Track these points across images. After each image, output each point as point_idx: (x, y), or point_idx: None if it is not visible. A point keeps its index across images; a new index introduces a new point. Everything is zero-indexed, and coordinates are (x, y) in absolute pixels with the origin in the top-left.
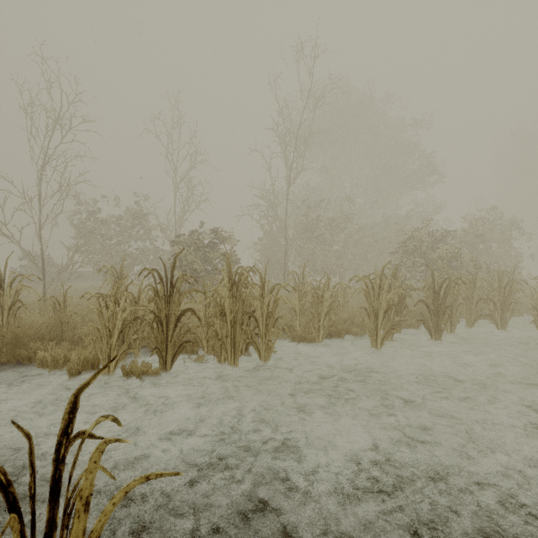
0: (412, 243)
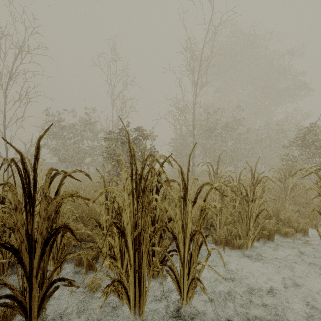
0: (310, 137)
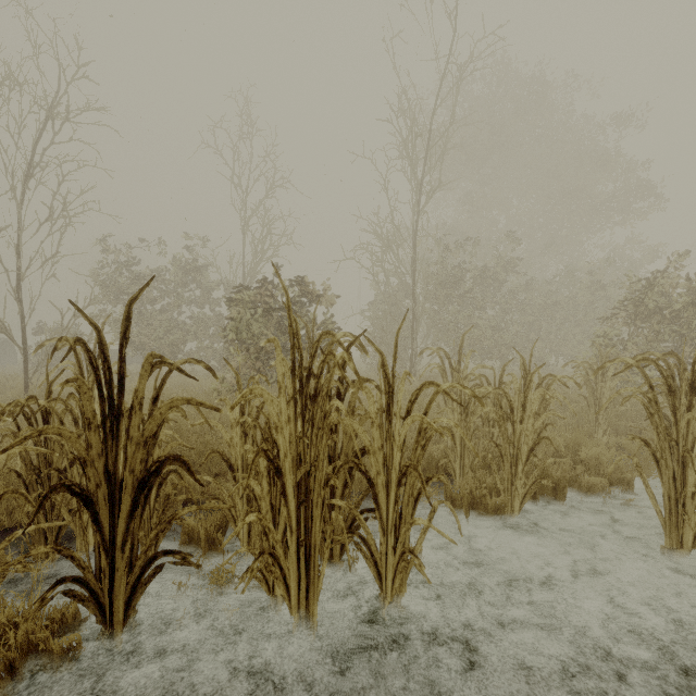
0: (651, 298)
